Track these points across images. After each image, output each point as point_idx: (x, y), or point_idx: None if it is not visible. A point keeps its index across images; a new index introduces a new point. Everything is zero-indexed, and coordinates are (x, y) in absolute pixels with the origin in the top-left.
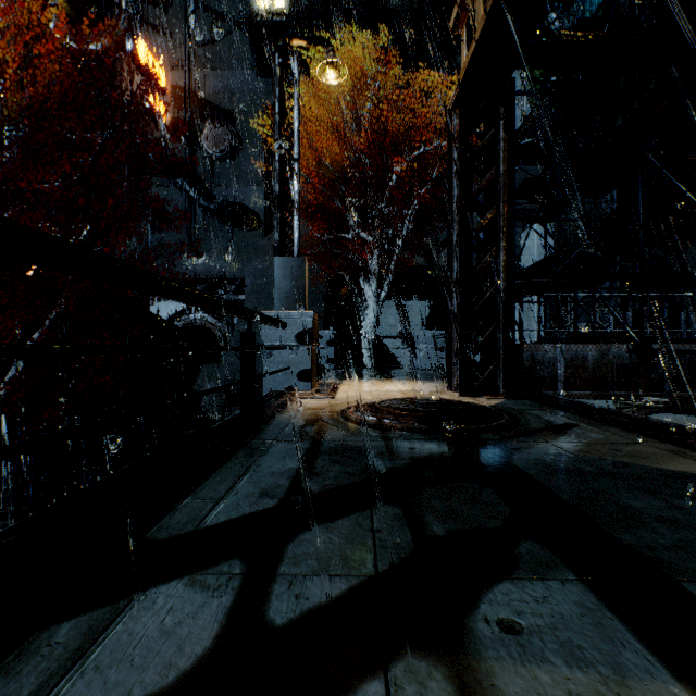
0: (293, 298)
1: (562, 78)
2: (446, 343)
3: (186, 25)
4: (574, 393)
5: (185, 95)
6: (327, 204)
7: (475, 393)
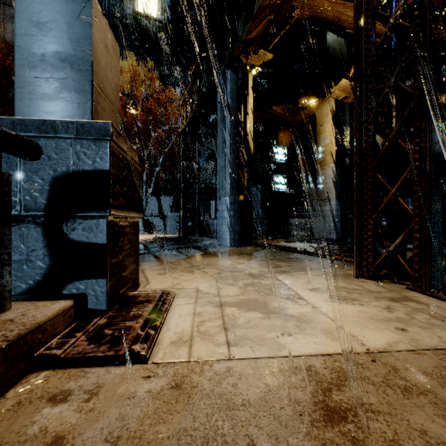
0: None
1: None
2: None
3: None
4: None
5: None
6: None
7: (188, 236)
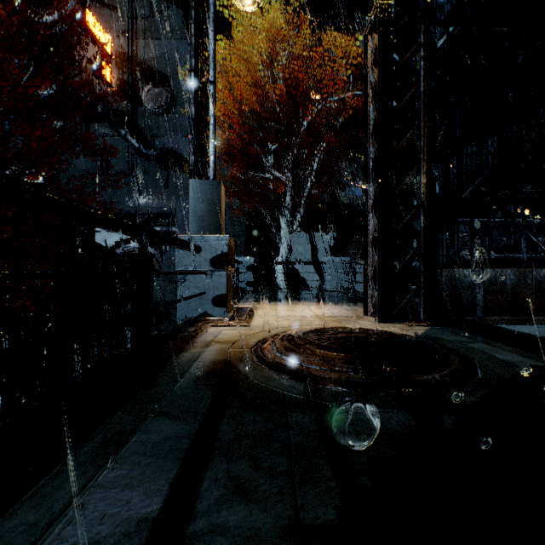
0: (208, 222)
1: (456, 32)
2: (352, 268)
3: (129, 1)
4: (493, 318)
5: (128, 59)
6: (248, 152)
7: (395, 319)
